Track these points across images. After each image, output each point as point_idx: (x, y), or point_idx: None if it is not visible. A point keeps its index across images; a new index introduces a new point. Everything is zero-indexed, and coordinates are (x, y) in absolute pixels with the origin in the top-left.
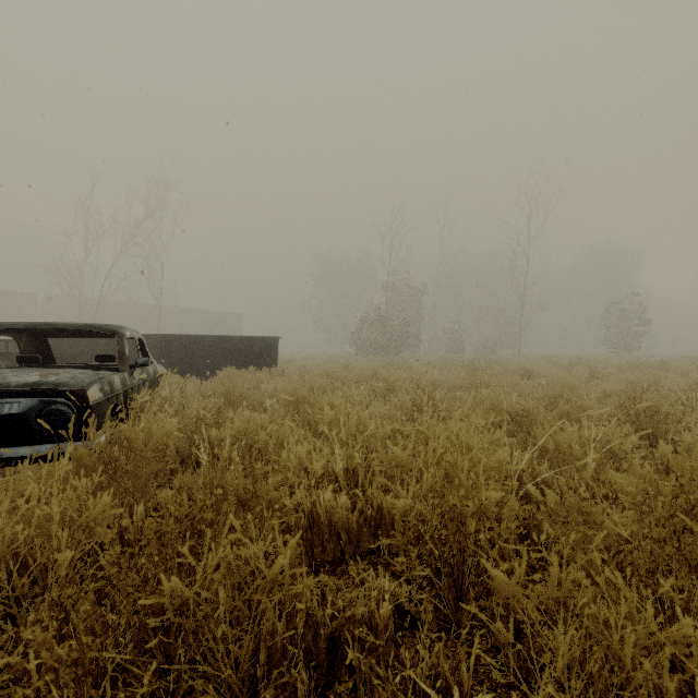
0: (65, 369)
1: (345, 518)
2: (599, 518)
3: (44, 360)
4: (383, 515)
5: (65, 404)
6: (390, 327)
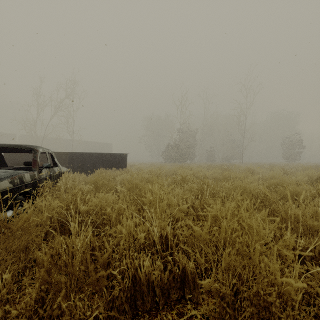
0: None
1: (159, 277)
2: None
3: (1, 164)
4: (186, 273)
5: None
6: (181, 149)
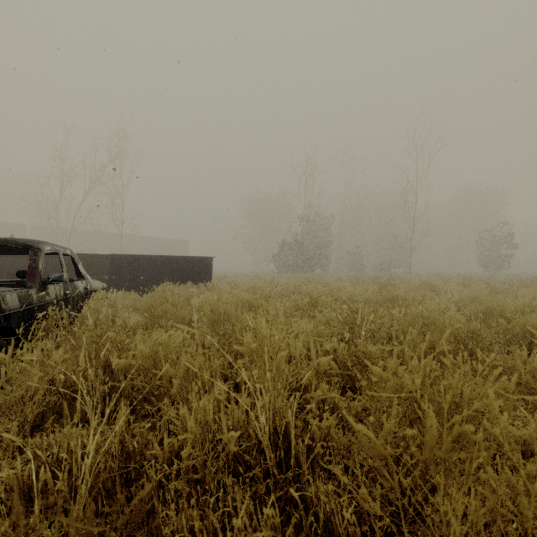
0: None
1: None
2: None
3: None
4: (335, 532)
5: None
6: (306, 250)
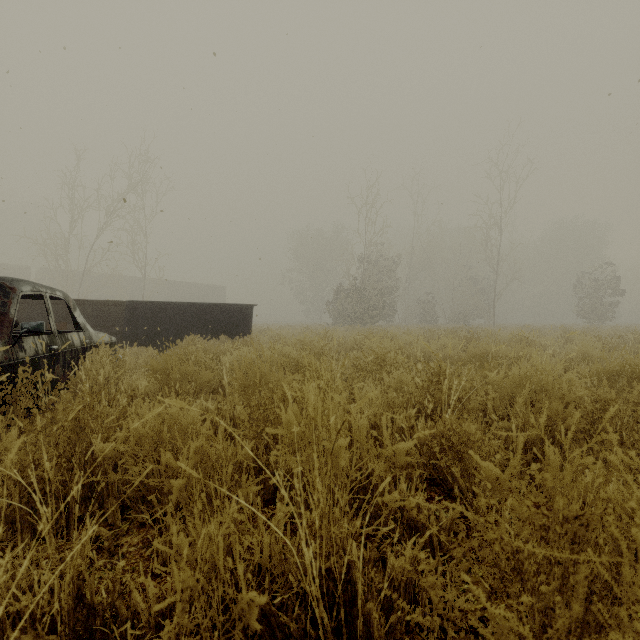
0: None
1: None
2: None
3: None
4: None
5: None
6: (367, 297)
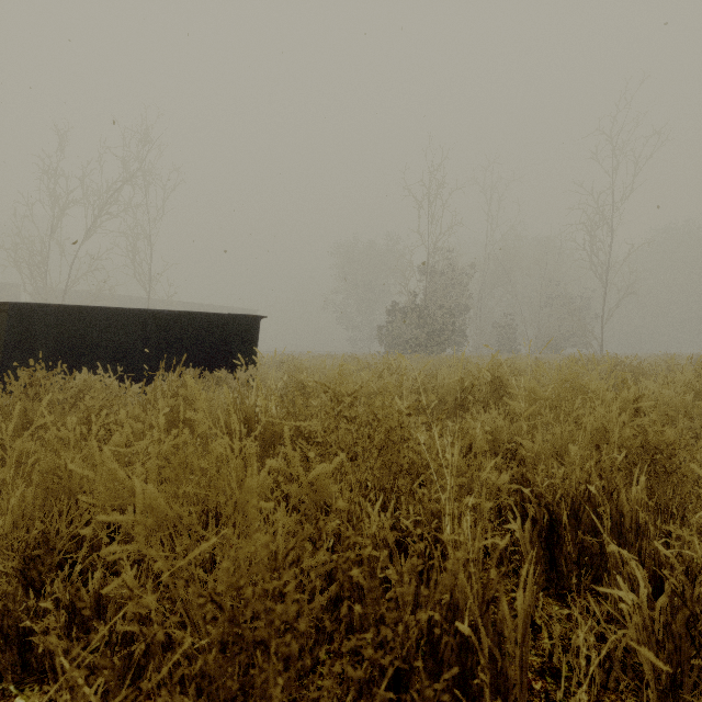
0: None
1: None
2: None
3: None
4: None
5: None
6: (432, 318)
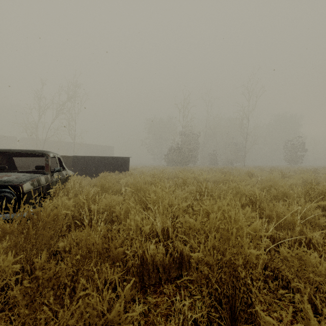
0: (16, 173)
1: (162, 259)
2: (315, 264)
3: (11, 168)
4: (183, 256)
5: (10, 192)
6: (183, 152)
